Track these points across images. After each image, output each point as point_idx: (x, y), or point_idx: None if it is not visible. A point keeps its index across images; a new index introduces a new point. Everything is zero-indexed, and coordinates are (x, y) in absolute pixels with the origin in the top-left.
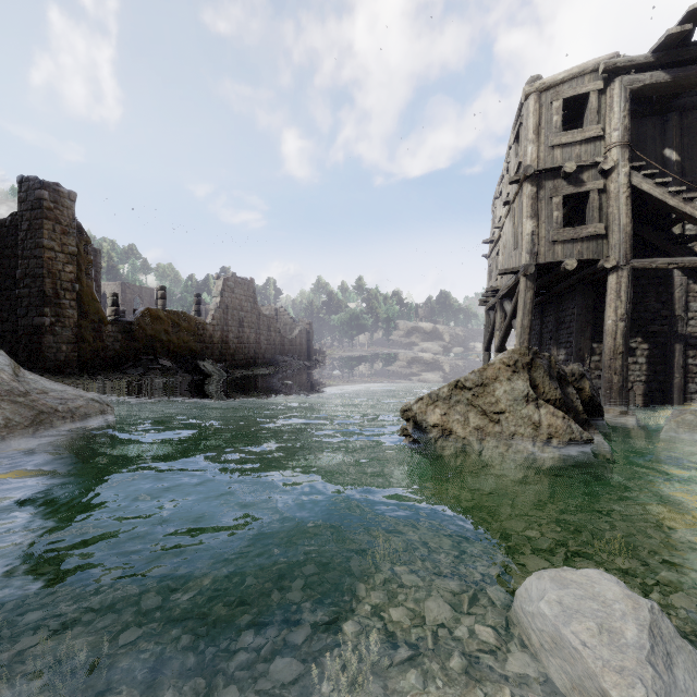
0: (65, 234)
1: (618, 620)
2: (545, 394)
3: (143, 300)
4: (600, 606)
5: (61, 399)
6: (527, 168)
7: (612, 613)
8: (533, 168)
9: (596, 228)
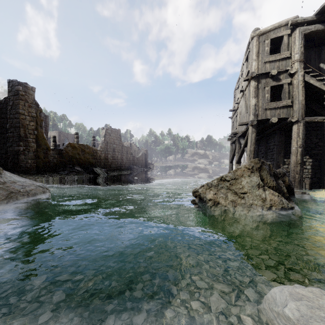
0: (30, 107)
1: None
2: (267, 184)
3: (68, 139)
4: None
5: (22, 185)
6: (253, 73)
7: None
8: (255, 73)
9: (287, 102)
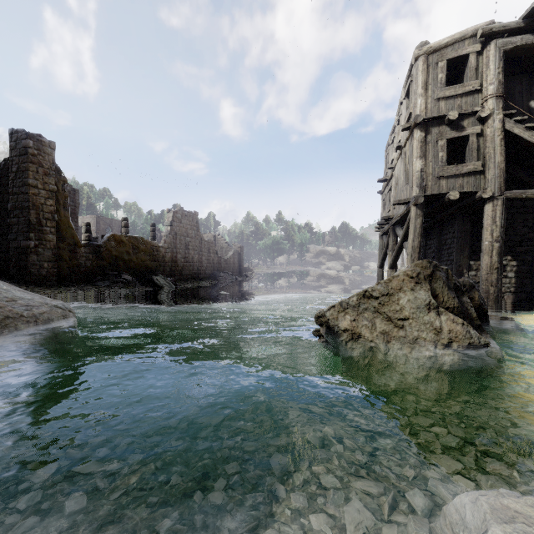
0: (47, 175)
1: None
2: (444, 303)
3: (113, 229)
4: None
5: (27, 306)
6: (417, 116)
7: None
8: (422, 116)
9: (474, 165)
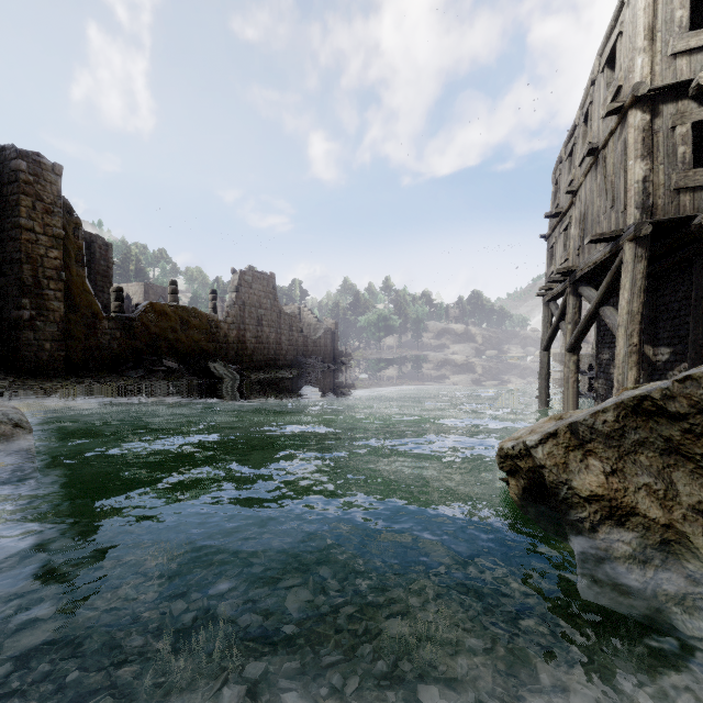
0: (49, 213)
1: None
2: None
3: (166, 300)
4: None
5: None
6: (638, 85)
7: None
8: (647, 85)
9: None
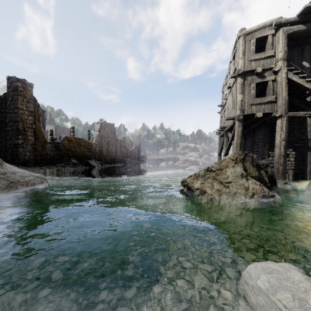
0: (28, 102)
1: (303, 293)
2: (250, 174)
3: (65, 133)
4: (292, 284)
5: (22, 176)
6: (239, 70)
7: (299, 289)
8: (241, 70)
9: (271, 98)
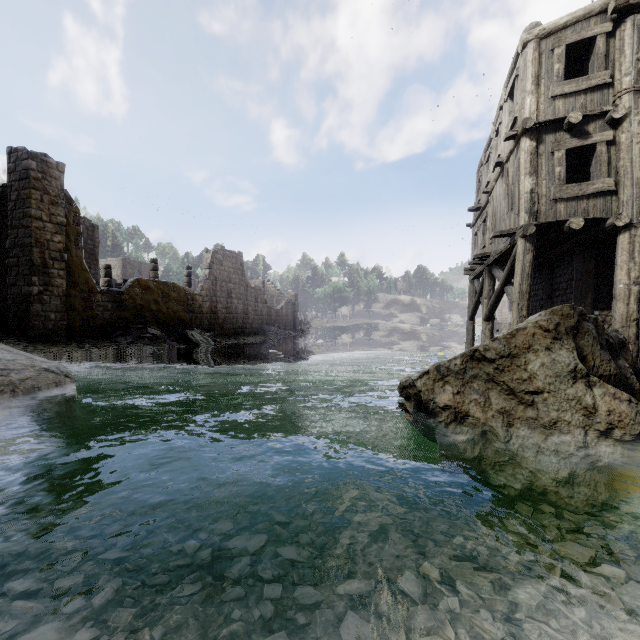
0: (54, 204)
1: None
2: (595, 369)
3: (142, 274)
4: None
5: (3, 369)
6: (526, 120)
7: None
8: (532, 120)
9: (604, 183)
